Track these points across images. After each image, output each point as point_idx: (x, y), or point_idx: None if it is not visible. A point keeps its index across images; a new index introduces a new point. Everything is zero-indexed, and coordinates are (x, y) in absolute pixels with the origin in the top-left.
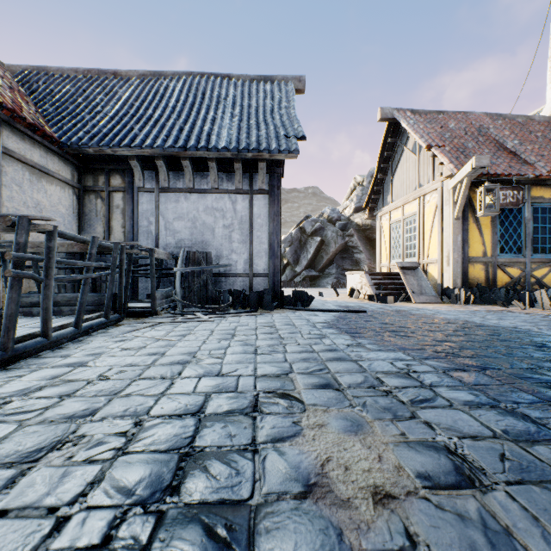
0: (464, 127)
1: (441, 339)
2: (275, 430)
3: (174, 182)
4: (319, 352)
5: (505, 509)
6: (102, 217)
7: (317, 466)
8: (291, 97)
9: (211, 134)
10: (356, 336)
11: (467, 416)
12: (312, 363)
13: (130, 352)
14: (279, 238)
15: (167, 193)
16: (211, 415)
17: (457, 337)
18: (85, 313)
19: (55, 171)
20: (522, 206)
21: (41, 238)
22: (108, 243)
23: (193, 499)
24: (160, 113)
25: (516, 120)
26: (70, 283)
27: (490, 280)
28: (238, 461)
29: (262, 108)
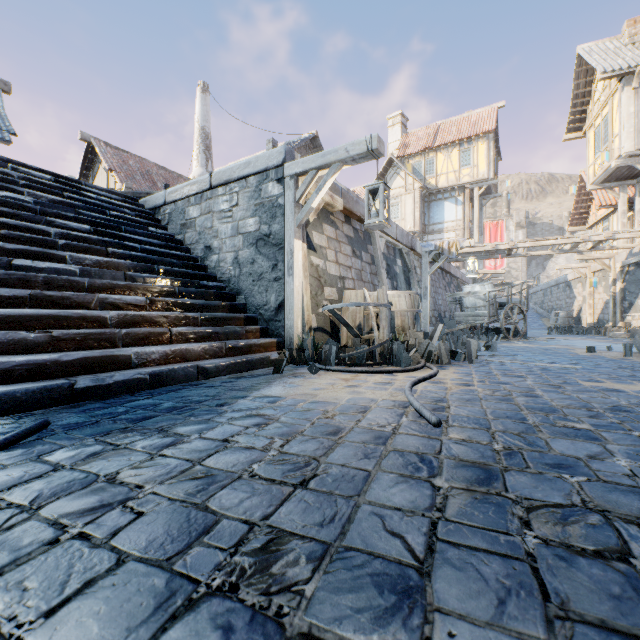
0: (139, 167)
1: None
2: None
3: None
4: None
5: None
6: None
7: None
8: None
9: None
10: None
11: None
12: None
13: None
14: None
15: None
16: None
17: None
18: None
19: None
20: None
21: None
22: None
23: None
24: None
25: (173, 174)
26: None
27: None
28: None
29: None
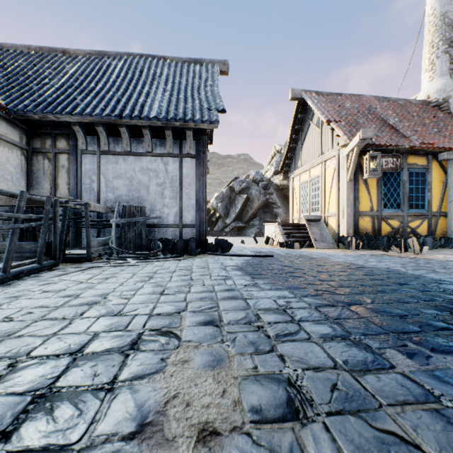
0: (357, 107)
1: (324, 279)
2: (140, 368)
3: (113, 146)
4: (218, 292)
5: (316, 441)
6: (48, 175)
7: (161, 403)
8: (216, 77)
9: (144, 106)
10: (256, 277)
11: (318, 348)
12: (207, 302)
13: (48, 294)
14: (204, 195)
15: (107, 155)
16: (88, 354)
17: (339, 277)
18: (23, 259)
19: (3, 134)
20: (400, 170)
21: None
22: (40, 197)
23: (18, 446)
24: (101, 86)
25: (397, 103)
26: None
27: (376, 230)
28: (87, 402)
29: (190, 85)
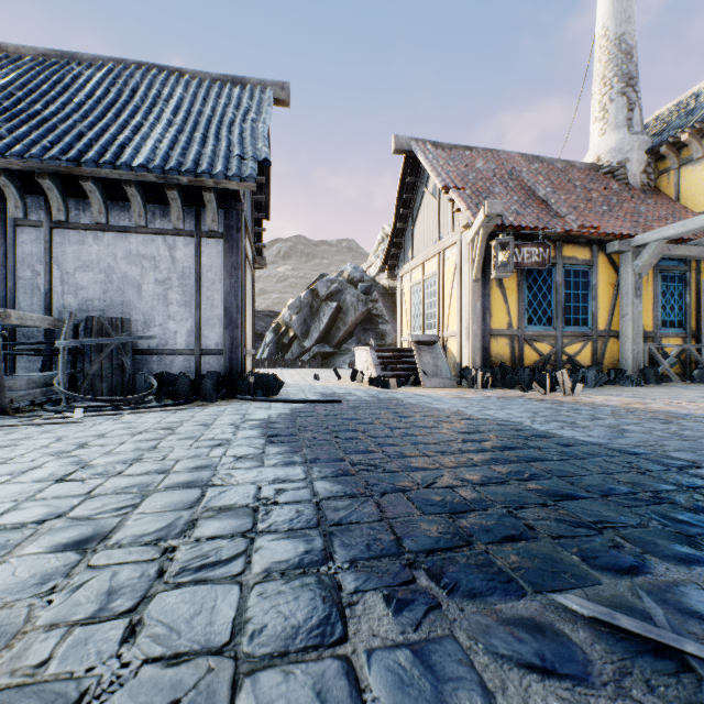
0: (493, 168)
1: (388, 442)
2: None
3: (76, 215)
4: (173, 472)
5: None
6: None
7: None
8: (265, 108)
9: (127, 146)
10: (276, 440)
11: (234, 598)
12: (127, 496)
13: None
14: (239, 301)
15: (65, 229)
16: None
17: (416, 437)
18: None
19: None
20: (552, 267)
21: None
22: None
23: None
24: (54, 109)
25: (555, 165)
26: None
27: (516, 358)
28: None
29: (217, 118)
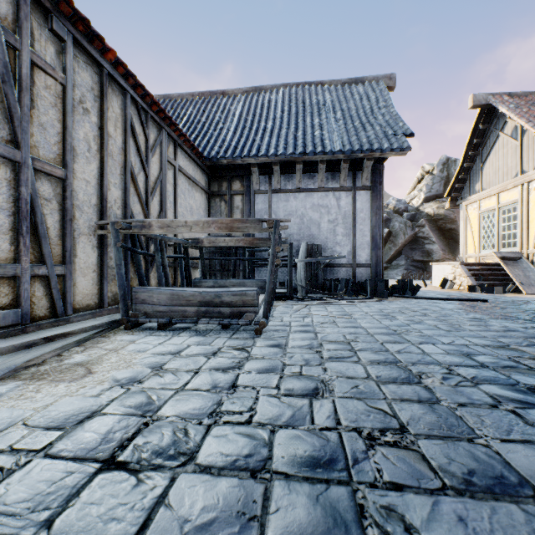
0: None
1: None
2: None
3: (284, 184)
4: (505, 332)
5: None
6: (224, 217)
7: None
8: (386, 96)
9: (322, 139)
10: (517, 321)
11: None
12: (516, 339)
13: (332, 325)
14: (381, 231)
15: (278, 193)
16: (497, 368)
17: None
18: None
19: (198, 181)
20: None
21: (192, 235)
22: None
23: None
24: (272, 124)
25: None
26: (219, 272)
27: None
28: None
29: (362, 110)
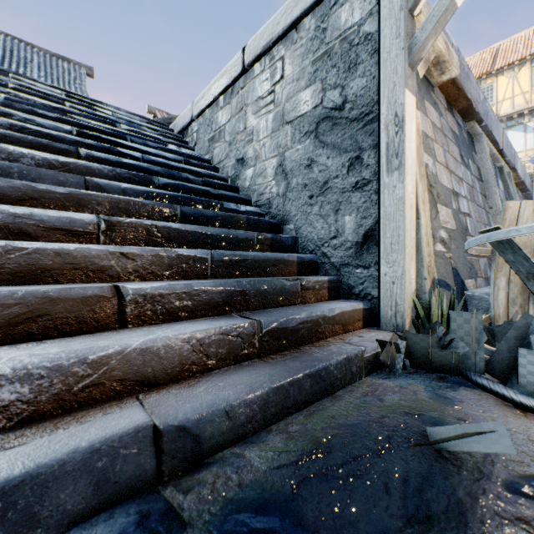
0: None
1: None
2: None
3: None
4: None
5: None
6: None
7: None
8: (84, 79)
9: None
10: None
11: None
12: None
13: None
14: None
15: None
16: None
17: None
18: None
19: None
20: None
21: None
22: None
23: None
24: None
25: None
26: None
27: None
28: None
29: (62, 79)
